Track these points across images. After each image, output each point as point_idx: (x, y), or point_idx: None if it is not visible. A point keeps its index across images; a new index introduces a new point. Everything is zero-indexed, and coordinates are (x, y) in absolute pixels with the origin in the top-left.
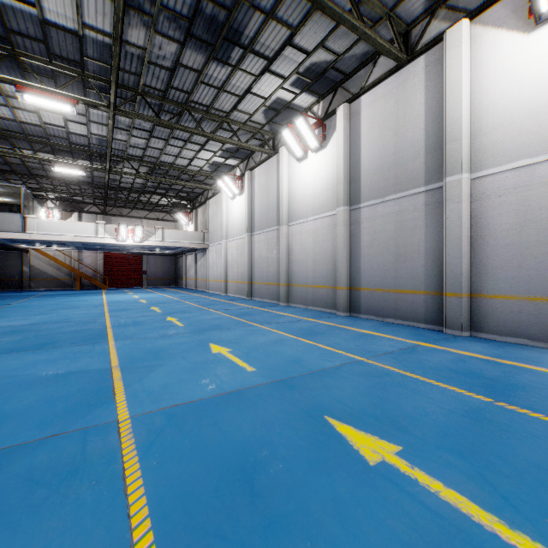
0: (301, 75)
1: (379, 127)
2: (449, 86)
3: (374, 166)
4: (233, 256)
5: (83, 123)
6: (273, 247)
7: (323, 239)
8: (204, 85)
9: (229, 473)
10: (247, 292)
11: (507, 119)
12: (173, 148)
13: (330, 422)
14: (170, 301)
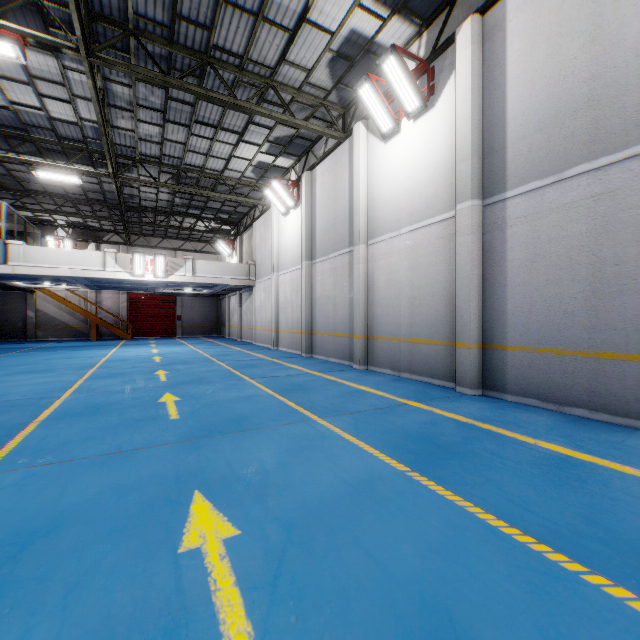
0: None
1: (550, 38)
2: None
3: (538, 116)
4: (286, 295)
5: (66, 100)
6: (343, 280)
7: (428, 261)
8: (230, 9)
9: None
10: (304, 346)
11: None
12: (200, 141)
13: None
14: (194, 360)
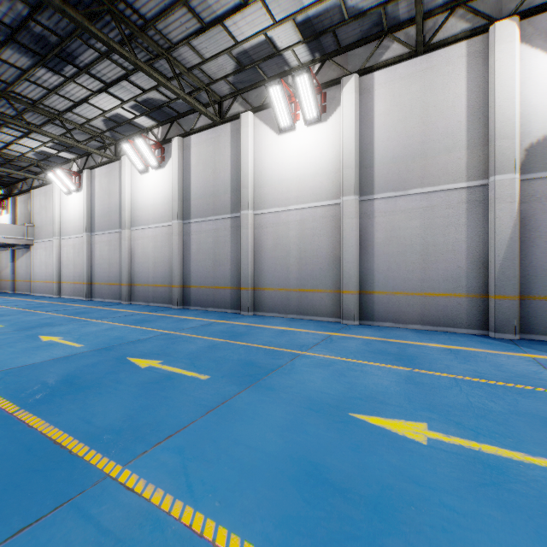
0: (140, 103)
1: (203, 163)
2: (242, 151)
3: (200, 192)
4: (68, 255)
5: None
6: (115, 249)
7: (162, 245)
8: (30, 82)
9: (58, 382)
10: (85, 293)
11: (270, 182)
12: None
13: (129, 359)
14: None
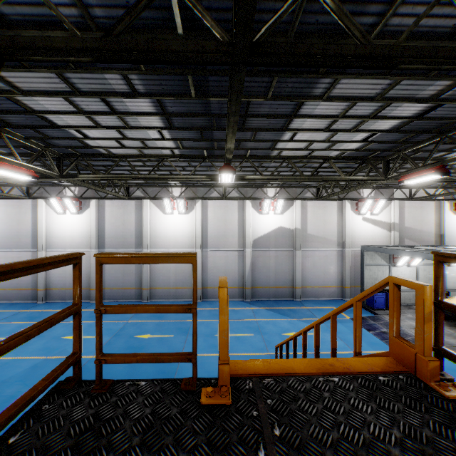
0: None
1: (115, 218)
2: (144, 218)
3: (113, 234)
4: None
5: None
6: None
7: None
8: None
9: (129, 348)
10: None
11: (159, 236)
12: None
13: (136, 336)
14: None
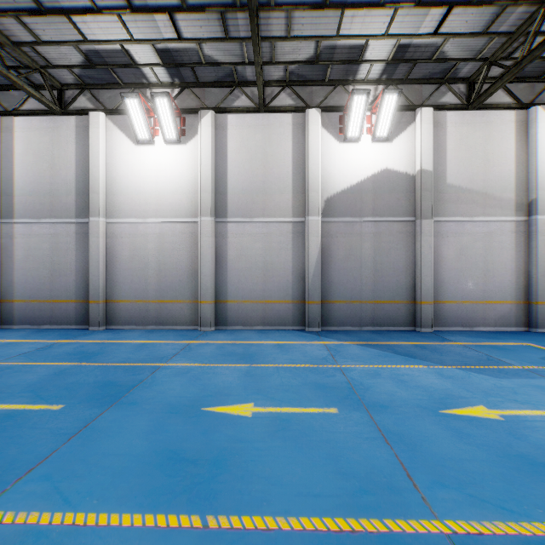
0: None
1: (36, 154)
2: (92, 152)
3: (30, 188)
4: None
5: None
6: None
7: None
8: None
9: None
10: None
11: (126, 191)
12: None
13: None
14: None
